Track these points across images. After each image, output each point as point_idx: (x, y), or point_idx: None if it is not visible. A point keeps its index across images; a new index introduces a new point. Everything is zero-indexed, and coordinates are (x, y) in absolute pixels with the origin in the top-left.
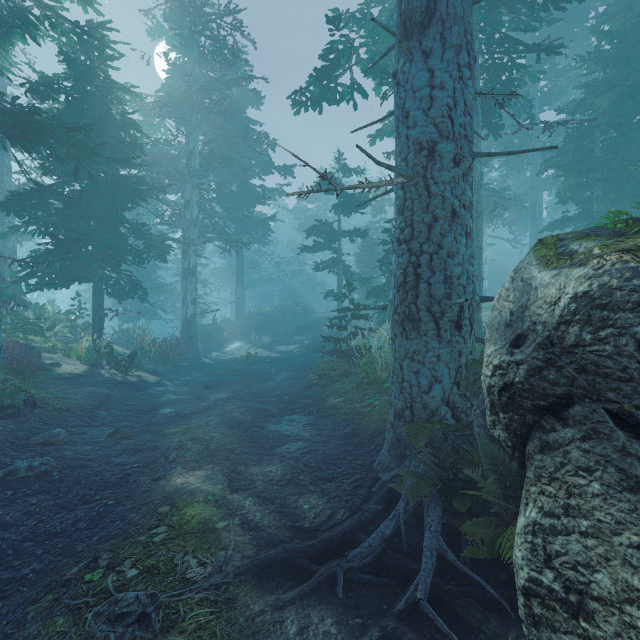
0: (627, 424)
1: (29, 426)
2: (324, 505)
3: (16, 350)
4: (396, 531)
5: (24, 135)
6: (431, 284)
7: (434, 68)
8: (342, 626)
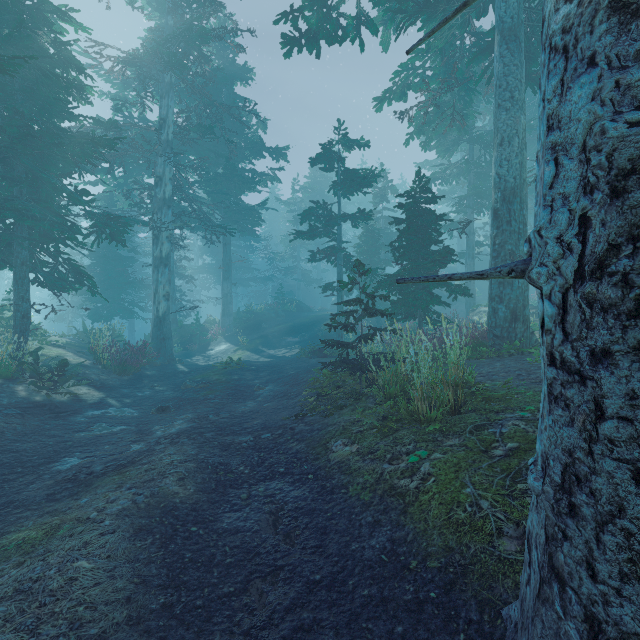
0: None
1: None
2: None
3: None
4: None
5: None
6: None
7: None
8: None
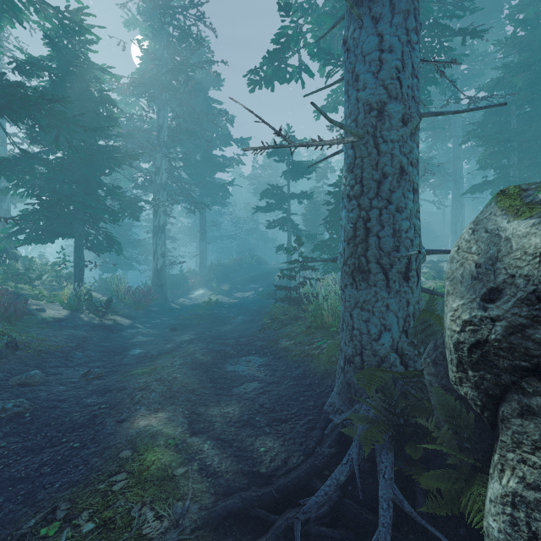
0: None
1: (9, 367)
2: (279, 448)
3: (5, 297)
4: (350, 477)
5: (8, 105)
6: (380, 237)
7: (383, 33)
8: None
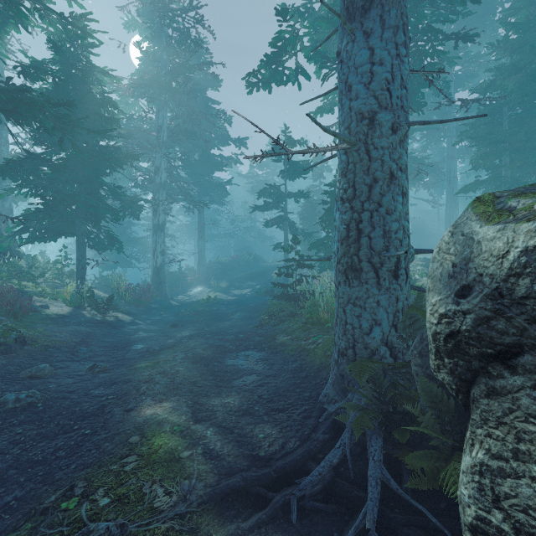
0: None
1: (19, 361)
2: (277, 434)
3: (10, 294)
4: (342, 459)
5: (16, 110)
6: (371, 238)
7: (374, 46)
8: None
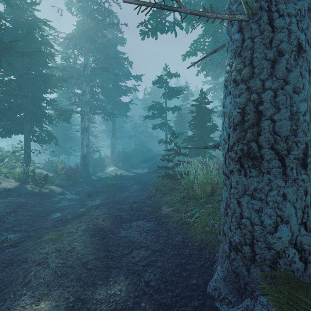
0: None
1: None
2: None
3: None
4: None
5: None
6: (275, 121)
7: None
8: None
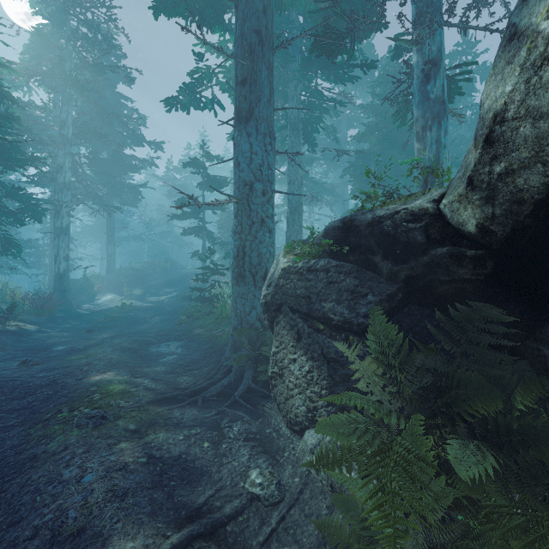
0: (292, 310)
1: None
2: (192, 379)
3: None
4: (230, 383)
5: None
6: (251, 257)
7: (252, 143)
8: (201, 412)
